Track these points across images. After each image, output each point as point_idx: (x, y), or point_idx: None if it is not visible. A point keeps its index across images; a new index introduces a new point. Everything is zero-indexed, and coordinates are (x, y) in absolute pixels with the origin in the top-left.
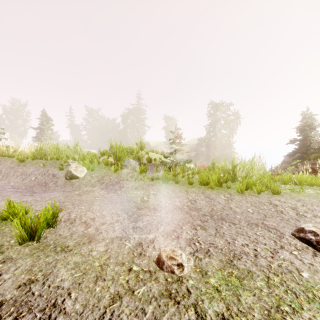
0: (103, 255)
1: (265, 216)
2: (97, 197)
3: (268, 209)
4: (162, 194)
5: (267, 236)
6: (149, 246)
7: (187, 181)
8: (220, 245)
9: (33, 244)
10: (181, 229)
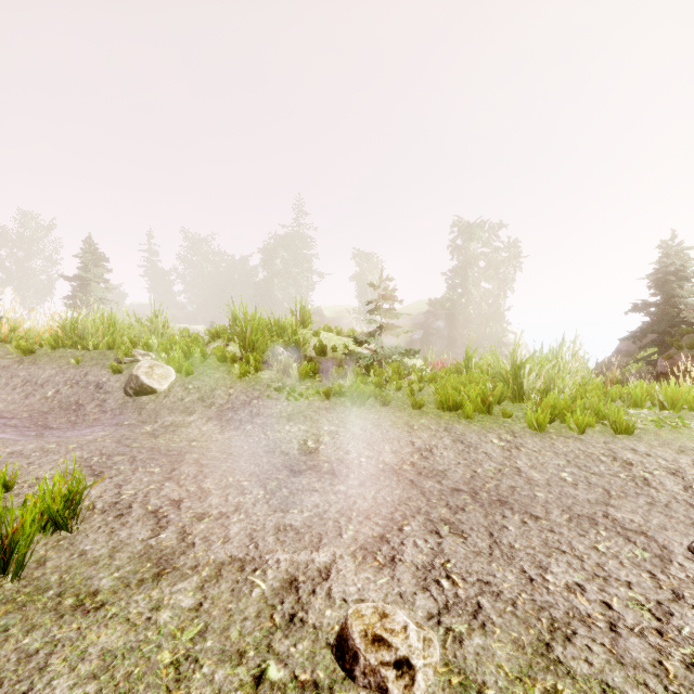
0: (187, 624)
1: (607, 493)
2: (194, 441)
3: (610, 473)
4: (350, 432)
5: (628, 557)
6: (316, 591)
7: (410, 401)
8: (508, 589)
9: (2, 584)
10: (399, 533)
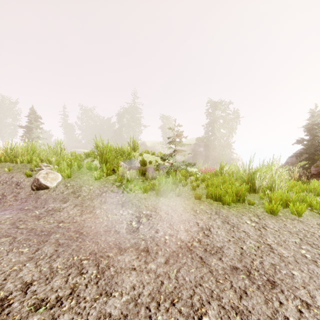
0: None
1: None
2: (61, 223)
3: None
4: (158, 215)
5: None
6: None
7: (193, 194)
8: None
9: None
10: None
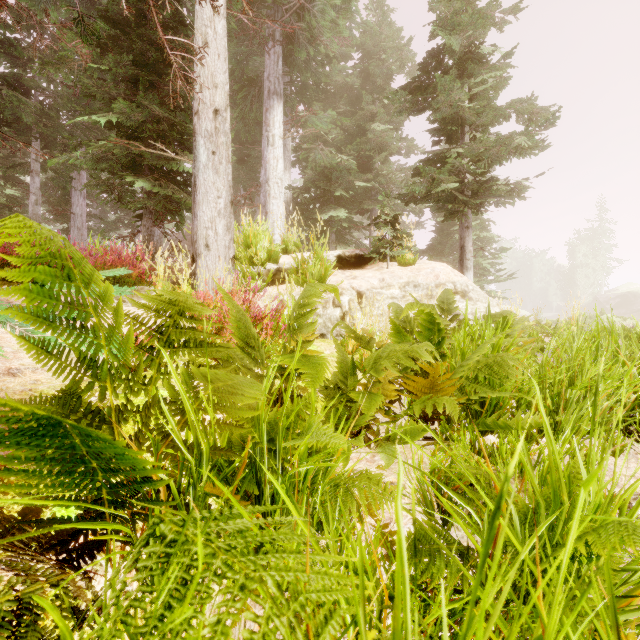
0: None
1: None
2: None
3: None
4: None
5: None
6: None
7: None
8: None
9: None
10: None
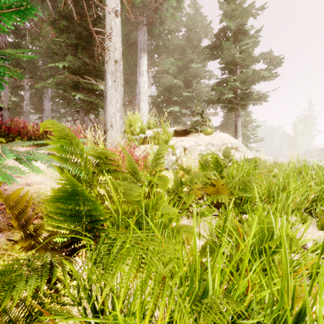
0: None
1: None
2: None
3: None
4: None
5: None
6: None
7: None
8: None
9: None
10: None
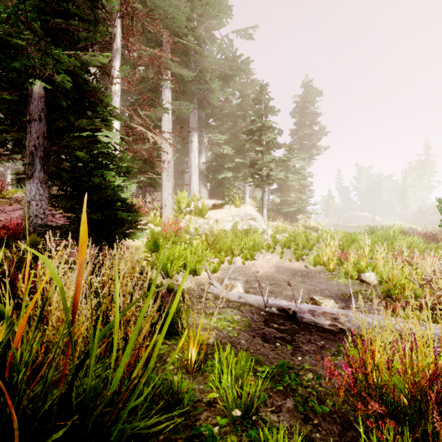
0: None
1: None
2: None
3: None
4: None
5: None
6: None
7: None
8: None
9: None
10: None
